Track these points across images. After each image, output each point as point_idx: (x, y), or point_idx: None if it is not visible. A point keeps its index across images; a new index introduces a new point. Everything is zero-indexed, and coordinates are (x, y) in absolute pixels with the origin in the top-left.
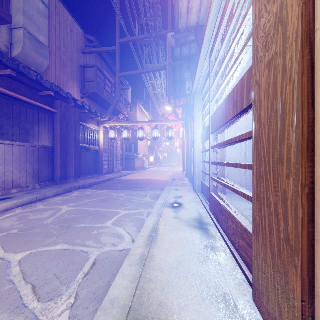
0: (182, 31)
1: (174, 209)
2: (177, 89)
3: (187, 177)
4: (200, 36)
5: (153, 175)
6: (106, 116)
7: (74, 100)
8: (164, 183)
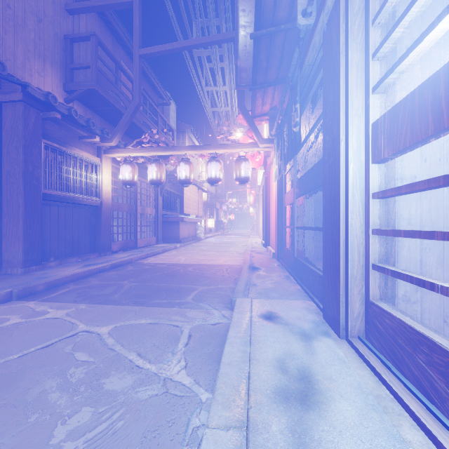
0: None
1: None
2: (262, 55)
3: (278, 260)
4: None
5: (210, 252)
6: (114, 137)
7: (25, 87)
8: (231, 276)
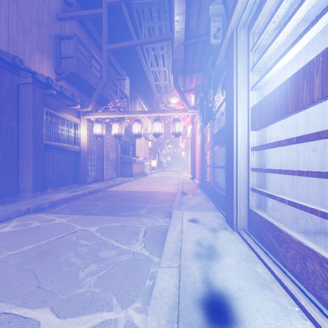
0: None
1: None
2: (189, 54)
3: (201, 188)
4: None
5: (154, 183)
6: (89, 104)
7: (33, 74)
8: (169, 199)
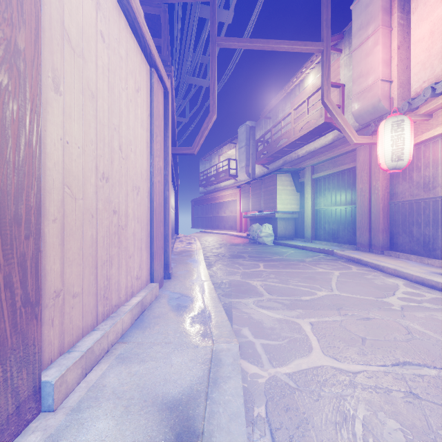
0: None
1: None
2: None
3: None
4: None
5: None
6: None
7: None
8: None
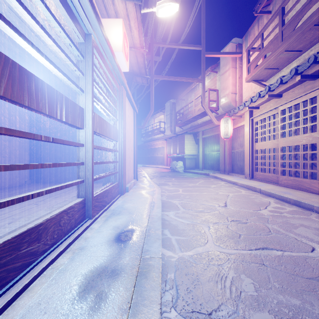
0: None
1: (132, 225)
2: None
3: None
4: None
5: None
6: None
7: None
8: None
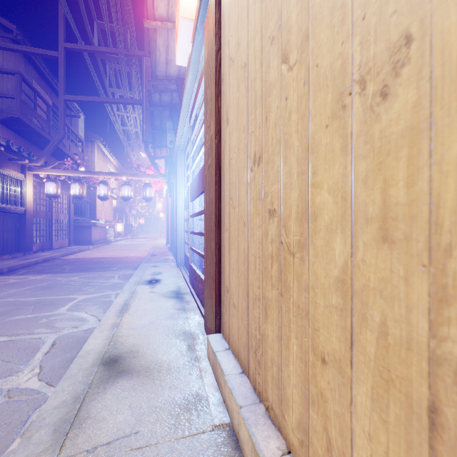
0: (161, 79)
1: (150, 285)
2: (157, 136)
3: (171, 251)
4: (181, 89)
5: (122, 250)
6: (40, 159)
7: None
8: (139, 261)
